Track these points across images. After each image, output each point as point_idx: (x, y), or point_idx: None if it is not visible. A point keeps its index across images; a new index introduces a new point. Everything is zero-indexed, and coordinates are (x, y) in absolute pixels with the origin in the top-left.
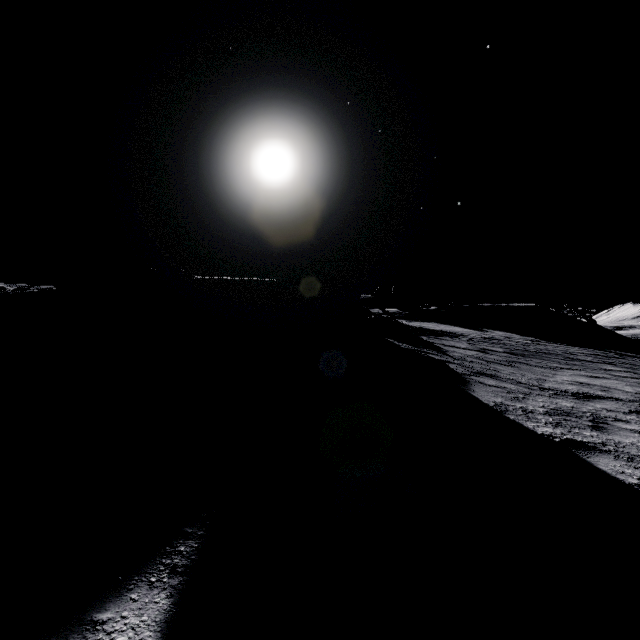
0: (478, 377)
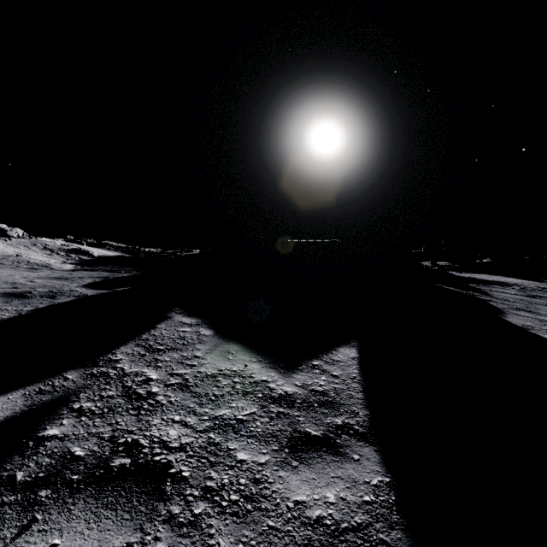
0: (515, 311)
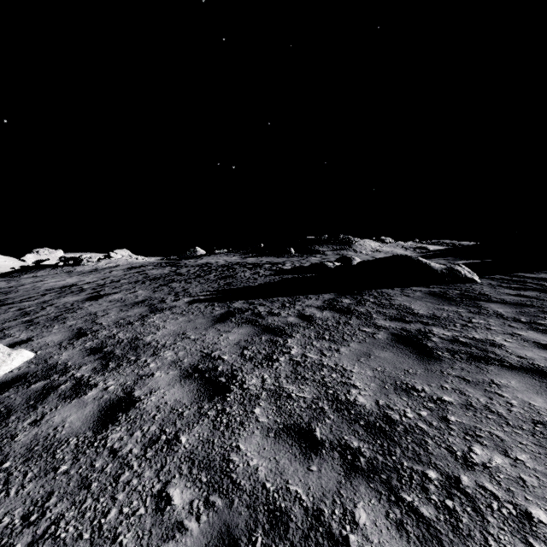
0: None
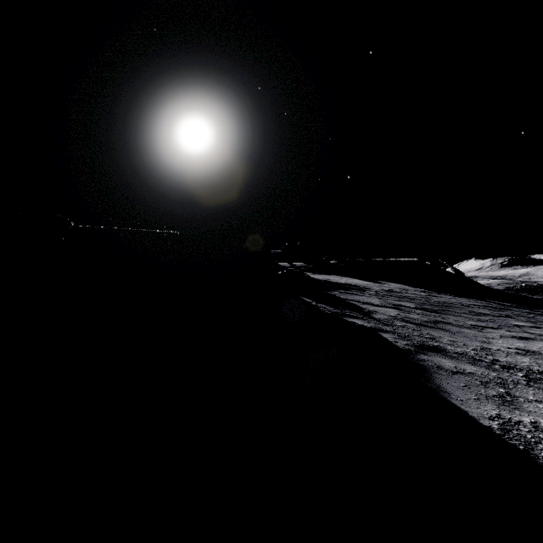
0: (428, 355)
